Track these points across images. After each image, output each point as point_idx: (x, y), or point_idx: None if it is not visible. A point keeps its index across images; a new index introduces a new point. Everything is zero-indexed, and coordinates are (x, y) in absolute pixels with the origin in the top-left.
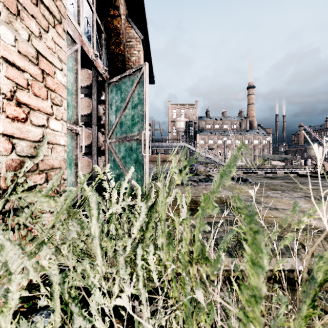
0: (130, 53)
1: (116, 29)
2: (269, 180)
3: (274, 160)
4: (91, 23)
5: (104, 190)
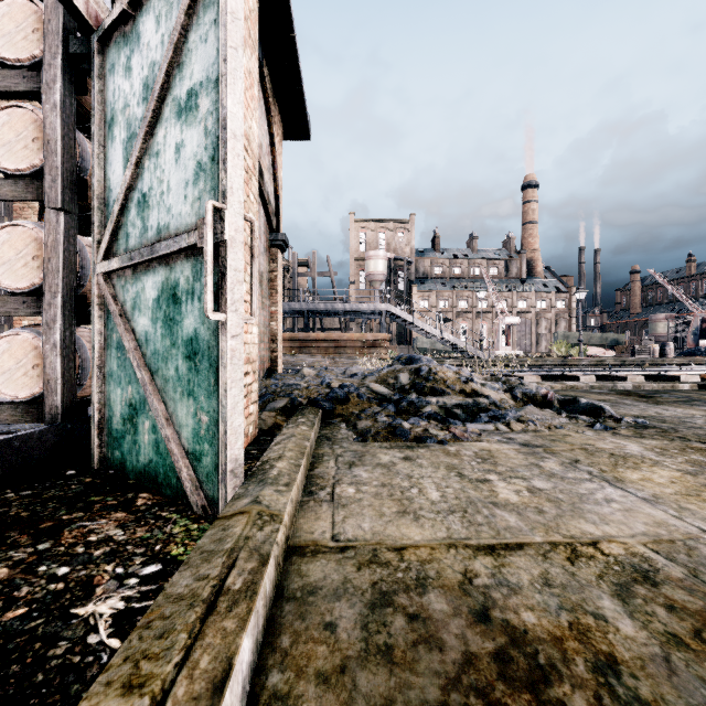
0: None
1: None
2: (652, 405)
3: (591, 344)
4: None
5: (90, 462)
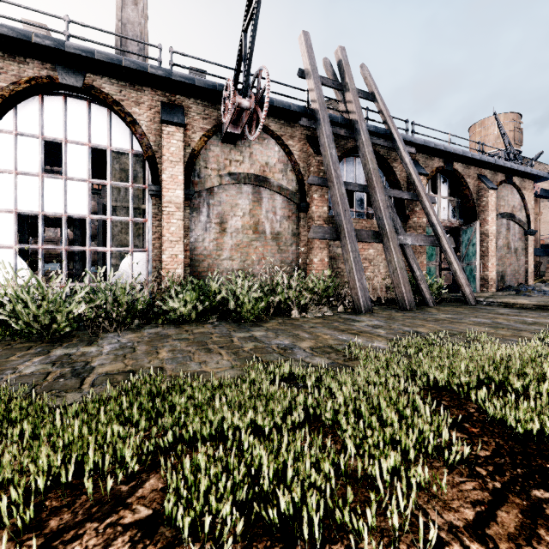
0: (480, 200)
1: (465, 195)
2: None
3: None
4: (447, 205)
5: None
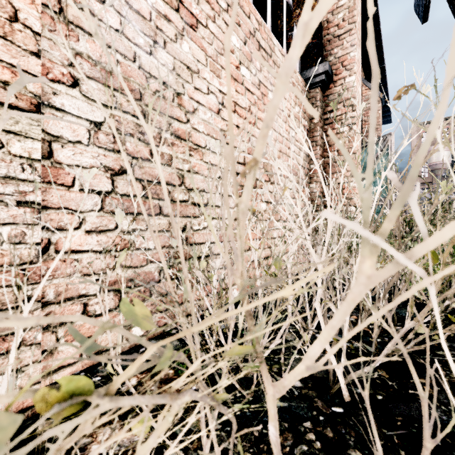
0: (367, 115)
1: None
2: None
3: None
4: None
5: None
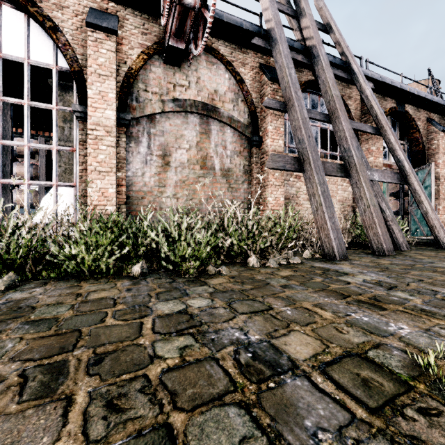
0: (430, 144)
1: (415, 138)
2: None
3: None
4: None
5: None
